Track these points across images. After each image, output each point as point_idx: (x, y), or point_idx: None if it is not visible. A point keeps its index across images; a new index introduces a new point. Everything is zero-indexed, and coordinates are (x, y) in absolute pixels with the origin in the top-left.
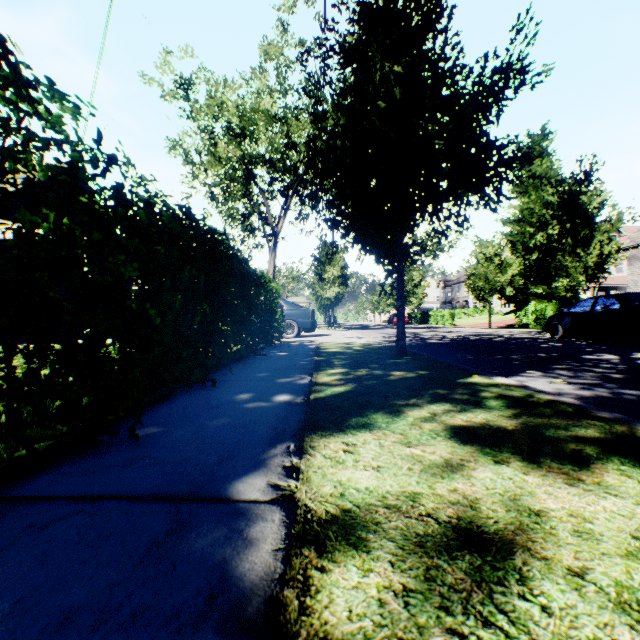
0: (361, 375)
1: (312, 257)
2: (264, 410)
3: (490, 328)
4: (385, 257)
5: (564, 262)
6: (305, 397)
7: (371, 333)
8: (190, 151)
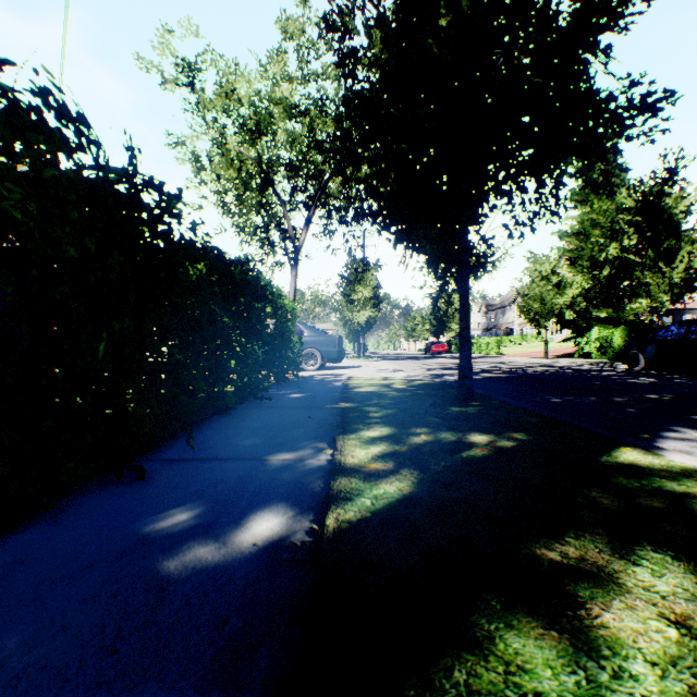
0: (420, 444)
1: (339, 276)
2: (195, 595)
3: (546, 358)
4: (440, 260)
5: (643, 279)
6: (315, 522)
7: (409, 364)
8: (201, 156)
